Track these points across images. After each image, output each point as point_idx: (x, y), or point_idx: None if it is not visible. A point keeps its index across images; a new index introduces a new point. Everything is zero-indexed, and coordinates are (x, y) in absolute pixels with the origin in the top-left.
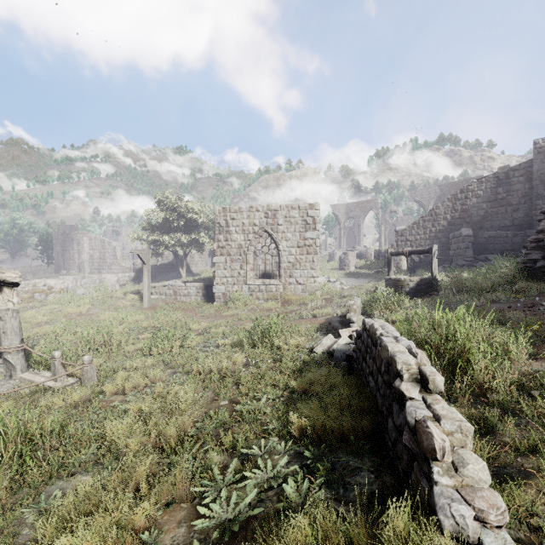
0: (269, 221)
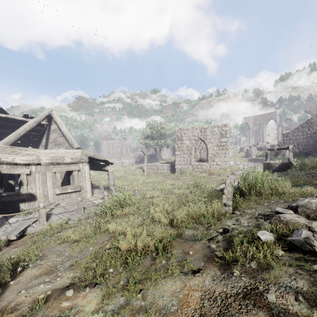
0: (202, 134)
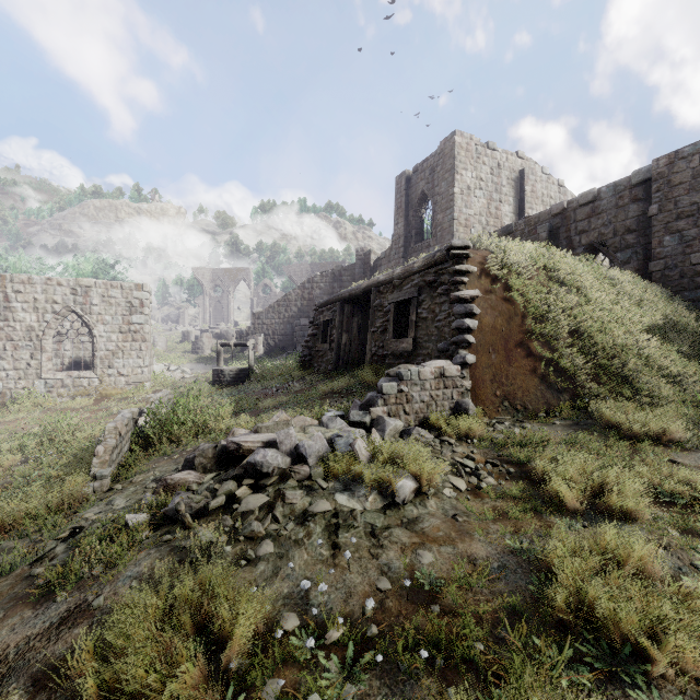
0: (78, 300)
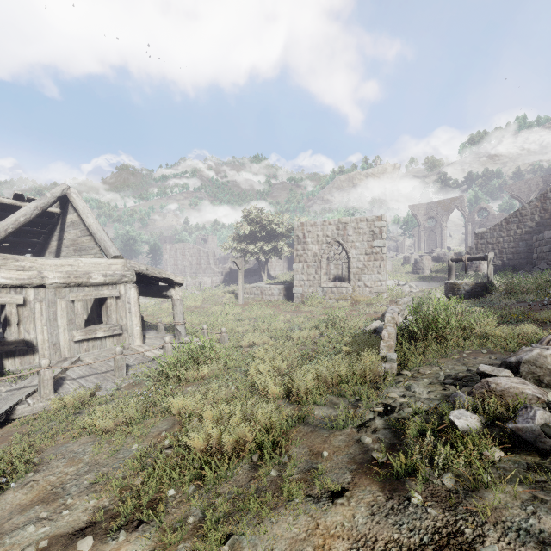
0: (340, 233)
